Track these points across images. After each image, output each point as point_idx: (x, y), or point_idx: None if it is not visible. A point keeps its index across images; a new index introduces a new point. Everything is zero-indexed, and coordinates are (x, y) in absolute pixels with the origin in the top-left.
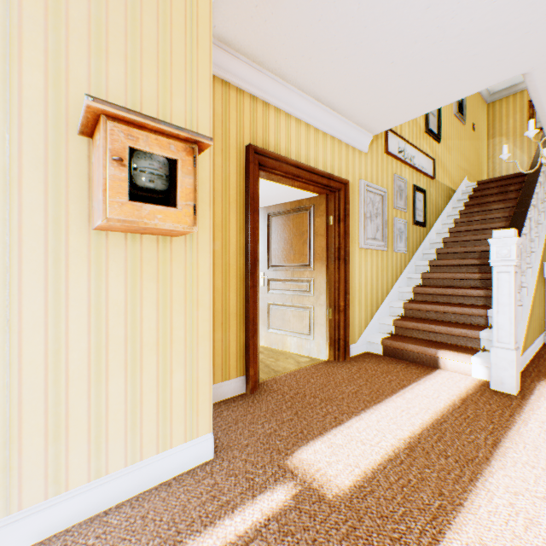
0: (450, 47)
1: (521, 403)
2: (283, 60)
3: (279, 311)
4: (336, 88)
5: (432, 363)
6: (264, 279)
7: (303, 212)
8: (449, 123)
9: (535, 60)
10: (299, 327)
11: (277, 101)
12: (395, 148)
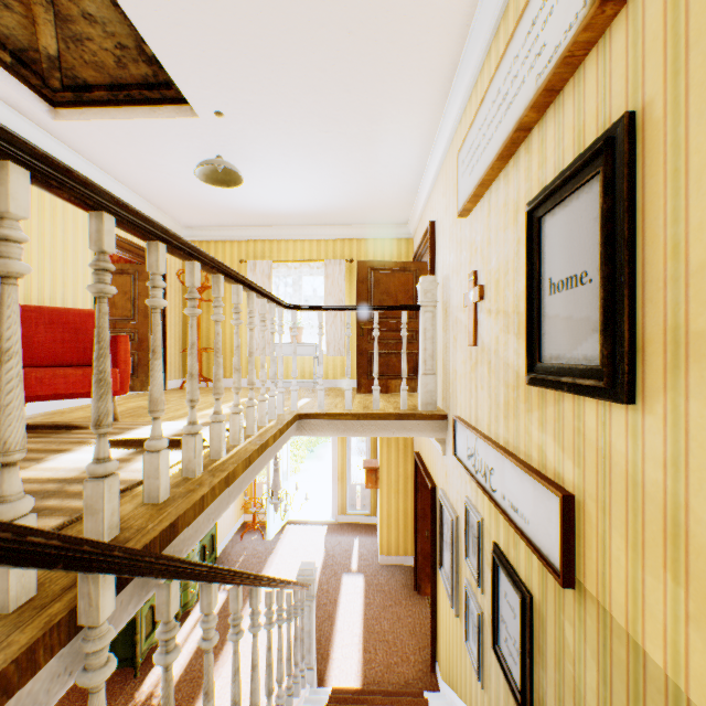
0: None
1: None
2: None
3: None
4: None
5: None
6: None
7: None
8: None
9: None
10: None
11: None
12: (464, 449)
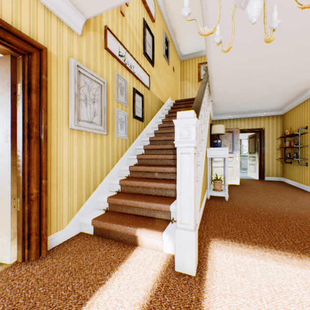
0: None
1: (200, 295)
2: None
3: None
4: None
5: (133, 240)
6: None
7: None
8: (160, 58)
9: None
10: None
11: None
12: (116, 50)
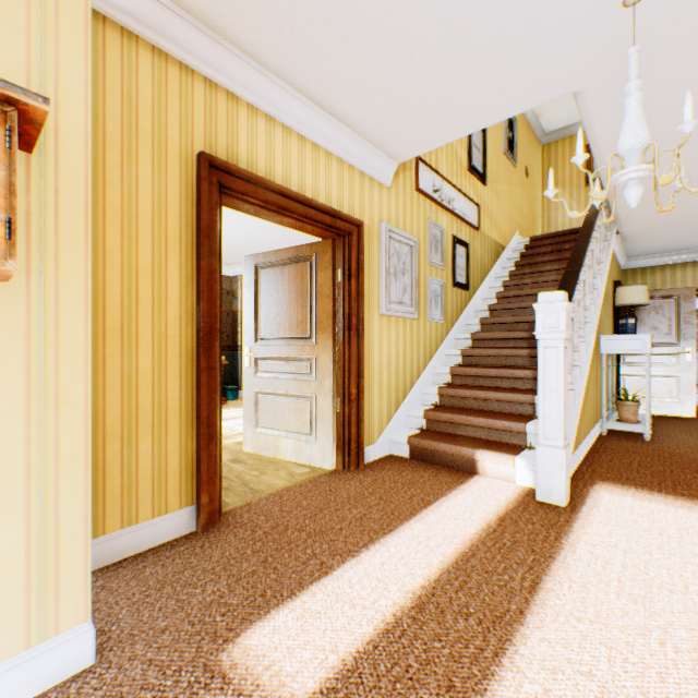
0: (483, 40)
1: (571, 519)
2: (253, 29)
3: (270, 403)
4: (338, 86)
5: (470, 467)
6: (250, 357)
7: (302, 264)
8: (497, 162)
9: (587, 74)
10: (297, 424)
11: (251, 94)
12: (429, 186)
